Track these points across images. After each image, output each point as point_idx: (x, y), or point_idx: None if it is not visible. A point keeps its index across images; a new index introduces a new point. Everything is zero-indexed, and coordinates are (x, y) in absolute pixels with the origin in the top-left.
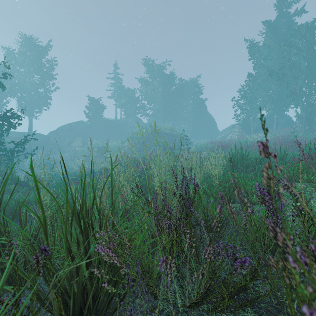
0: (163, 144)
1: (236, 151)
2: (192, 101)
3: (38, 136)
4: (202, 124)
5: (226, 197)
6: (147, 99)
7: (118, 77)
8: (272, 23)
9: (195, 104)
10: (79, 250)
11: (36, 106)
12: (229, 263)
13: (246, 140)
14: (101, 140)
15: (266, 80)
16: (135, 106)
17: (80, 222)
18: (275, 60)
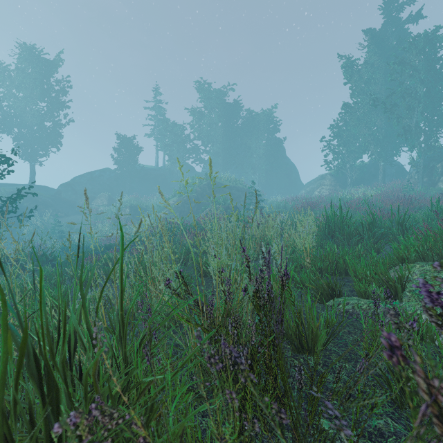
0: (224, 203)
1: (332, 212)
2: (265, 142)
3: (43, 189)
4: (279, 173)
5: (327, 287)
6: (201, 139)
7: (160, 107)
8: (377, 32)
9: (270, 146)
10: (34, 439)
11: (40, 147)
12: (355, 432)
13: (341, 196)
14: (135, 197)
15: (369, 112)
16: (184, 148)
17: (39, 373)
18: (382, 85)
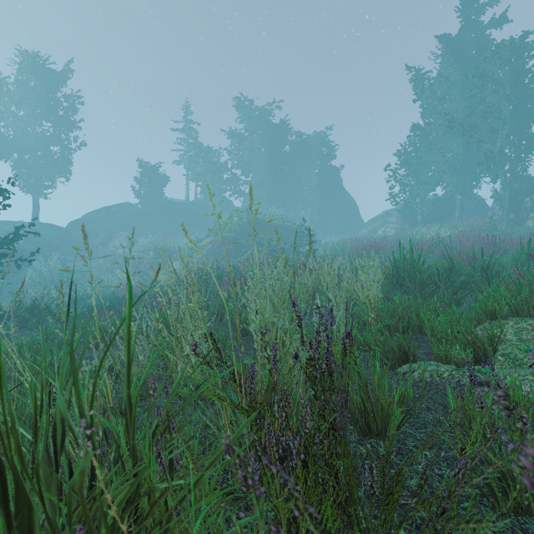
0: (269, 244)
1: (401, 255)
2: (319, 171)
3: (49, 228)
4: (334, 209)
5: (398, 349)
6: (241, 167)
7: (191, 128)
8: (453, 39)
9: (324, 176)
10: None
11: (46, 177)
12: None
13: (411, 237)
14: (161, 237)
15: (444, 135)
16: (221, 179)
17: (4, 484)
18: (459, 103)
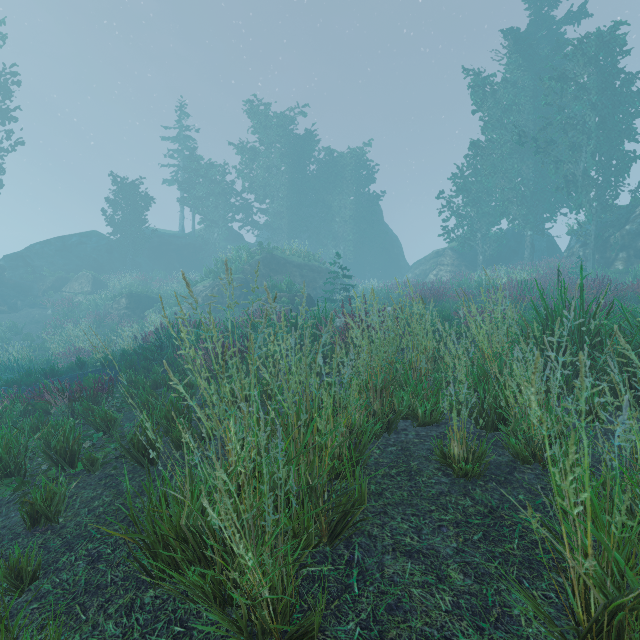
0: (289, 289)
1: (564, 298)
2: (354, 199)
3: None
4: (373, 248)
5: None
6: (254, 190)
7: (187, 137)
8: (521, 35)
9: (360, 206)
10: None
11: None
12: None
13: (475, 281)
14: (141, 279)
15: (511, 154)
16: (227, 204)
17: None
18: (529, 114)
